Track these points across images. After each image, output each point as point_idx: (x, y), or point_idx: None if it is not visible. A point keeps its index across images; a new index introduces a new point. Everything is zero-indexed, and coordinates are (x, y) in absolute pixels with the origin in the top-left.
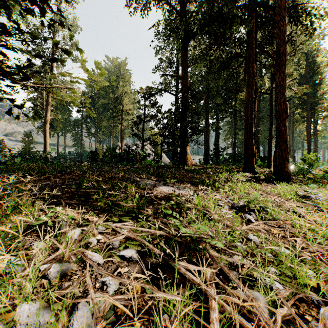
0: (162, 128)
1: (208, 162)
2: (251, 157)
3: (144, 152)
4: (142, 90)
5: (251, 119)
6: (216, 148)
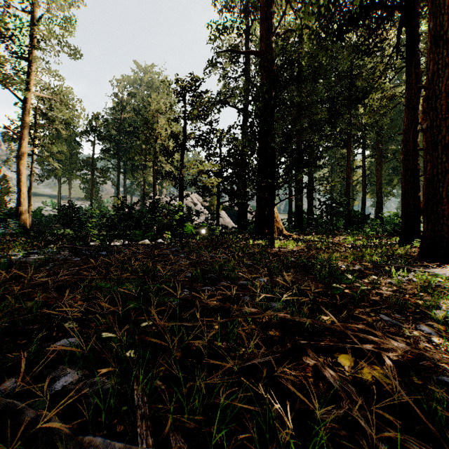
0: (220, 164)
1: (301, 226)
2: (448, 221)
3: (189, 209)
4: (179, 85)
5: (447, 124)
6: (324, 202)
